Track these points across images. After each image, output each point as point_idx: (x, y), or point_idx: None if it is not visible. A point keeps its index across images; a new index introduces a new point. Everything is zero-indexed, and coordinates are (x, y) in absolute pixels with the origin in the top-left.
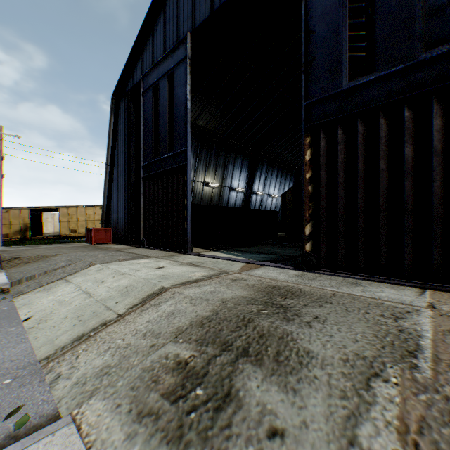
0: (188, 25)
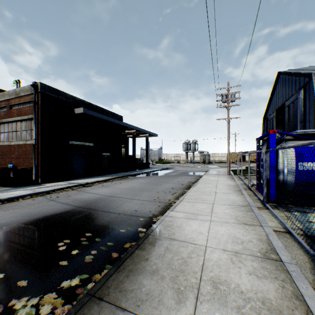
0: (274, 108)
